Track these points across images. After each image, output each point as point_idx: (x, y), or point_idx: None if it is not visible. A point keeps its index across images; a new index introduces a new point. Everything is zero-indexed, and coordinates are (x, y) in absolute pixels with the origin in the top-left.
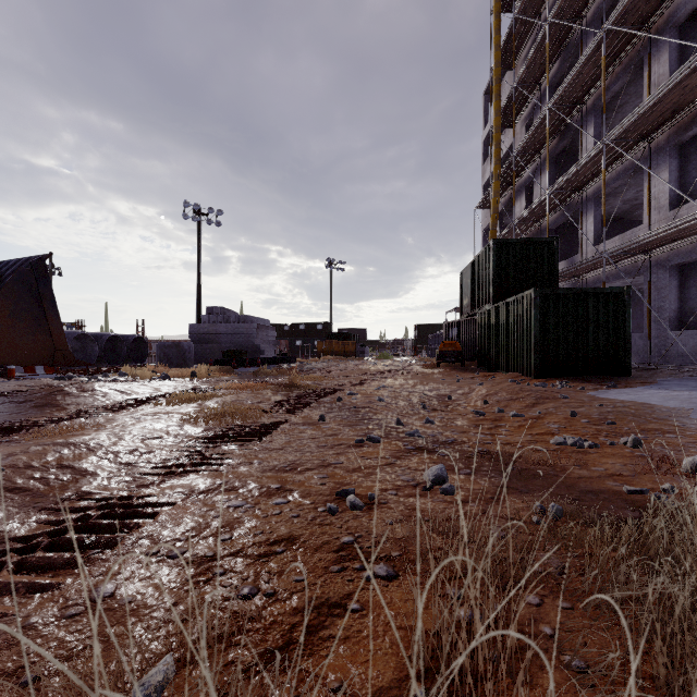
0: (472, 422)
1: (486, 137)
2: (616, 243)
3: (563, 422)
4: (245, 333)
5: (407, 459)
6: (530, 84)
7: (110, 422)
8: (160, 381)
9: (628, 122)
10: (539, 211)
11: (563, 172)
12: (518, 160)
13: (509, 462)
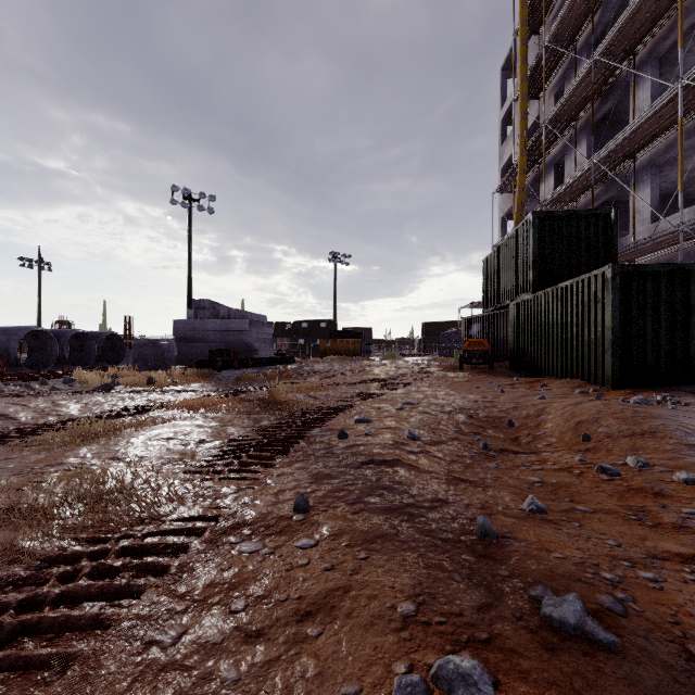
0: (611, 497)
1: (504, 116)
2: (685, 217)
3: None
4: (236, 330)
5: None
6: (564, 43)
7: None
8: (96, 393)
9: None
10: (576, 188)
11: (602, 143)
12: (548, 132)
13: None
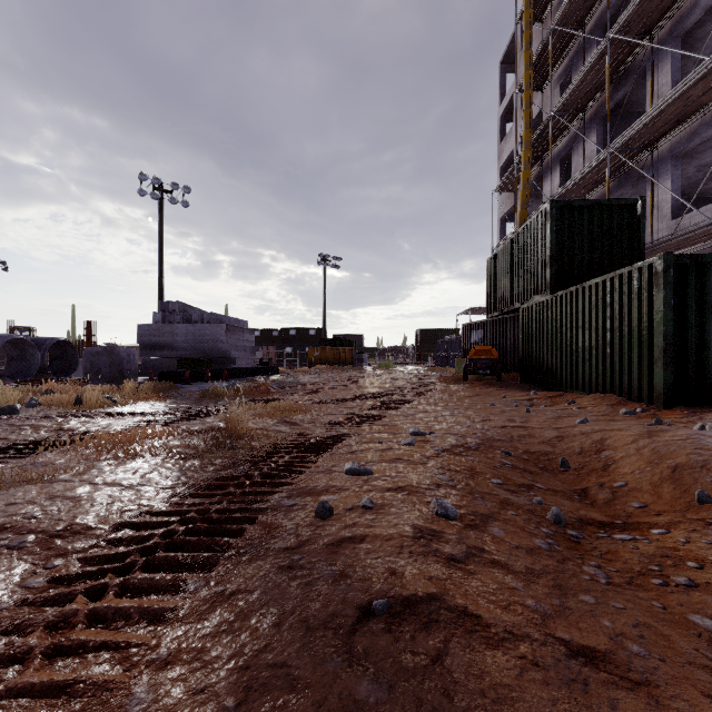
0: None
1: (503, 112)
2: None
3: None
4: (211, 337)
5: None
6: (572, 27)
7: None
8: None
9: None
10: (587, 182)
11: (612, 137)
12: (555, 124)
13: None
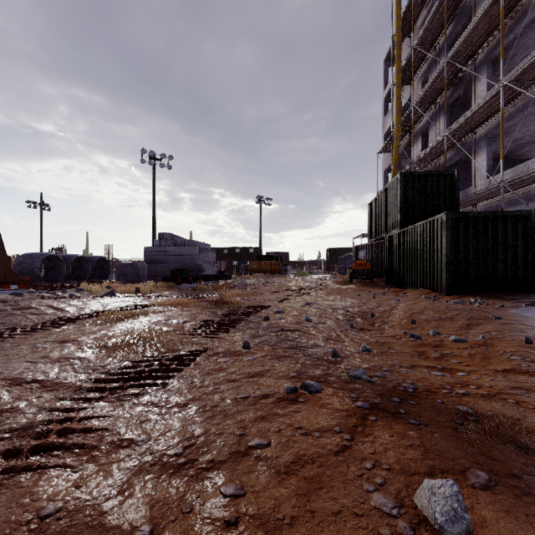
0: (410, 347)
1: (386, 95)
2: (509, 175)
3: (523, 351)
4: (189, 255)
5: (367, 434)
6: (427, 45)
7: (4, 351)
8: (105, 297)
9: (528, 62)
10: (435, 151)
11: (455, 119)
12: (416, 110)
13: (530, 446)
